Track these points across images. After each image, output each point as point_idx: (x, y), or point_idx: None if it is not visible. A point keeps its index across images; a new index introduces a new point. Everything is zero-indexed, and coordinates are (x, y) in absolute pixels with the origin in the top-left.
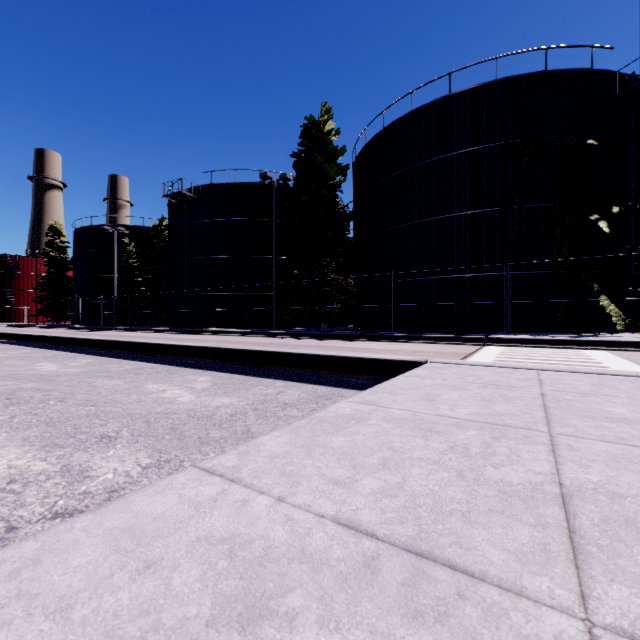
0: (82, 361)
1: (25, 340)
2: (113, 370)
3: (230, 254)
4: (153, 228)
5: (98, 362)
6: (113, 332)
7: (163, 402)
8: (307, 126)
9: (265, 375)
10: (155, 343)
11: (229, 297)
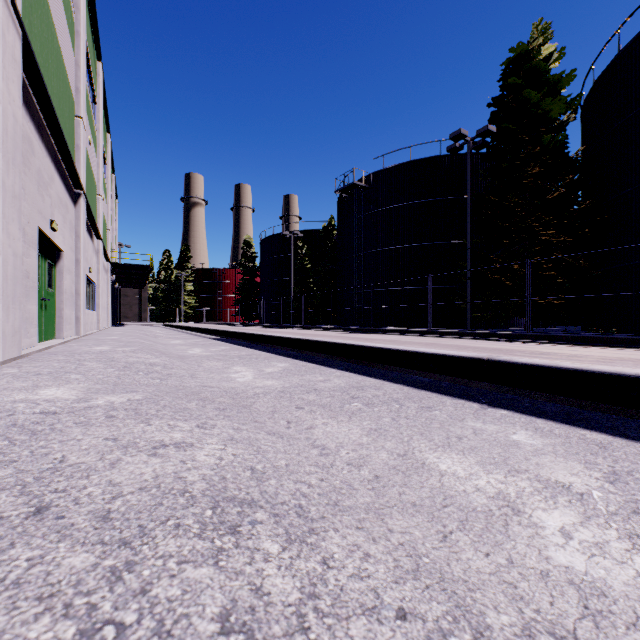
0: (277, 365)
1: (225, 336)
2: (321, 387)
3: (404, 244)
4: (323, 229)
5: (295, 368)
6: (293, 330)
7: None
8: (511, 61)
9: None
10: (366, 346)
11: (403, 292)
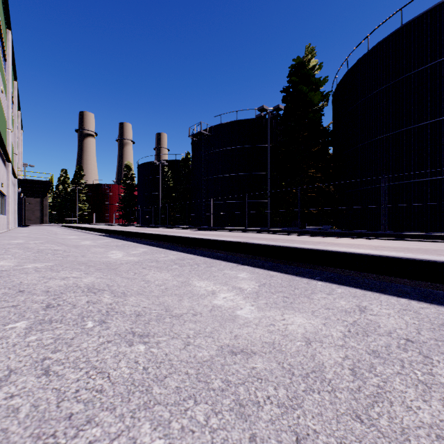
0: (139, 250)
1: (109, 233)
2: (161, 260)
3: (233, 173)
4: (182, 160)
5: (150, 251)
6: (159, 229)
7: (223, 316)
8: (294, 66)
9: (306, 274)
10: (191, 237)
11: (232, 204)
